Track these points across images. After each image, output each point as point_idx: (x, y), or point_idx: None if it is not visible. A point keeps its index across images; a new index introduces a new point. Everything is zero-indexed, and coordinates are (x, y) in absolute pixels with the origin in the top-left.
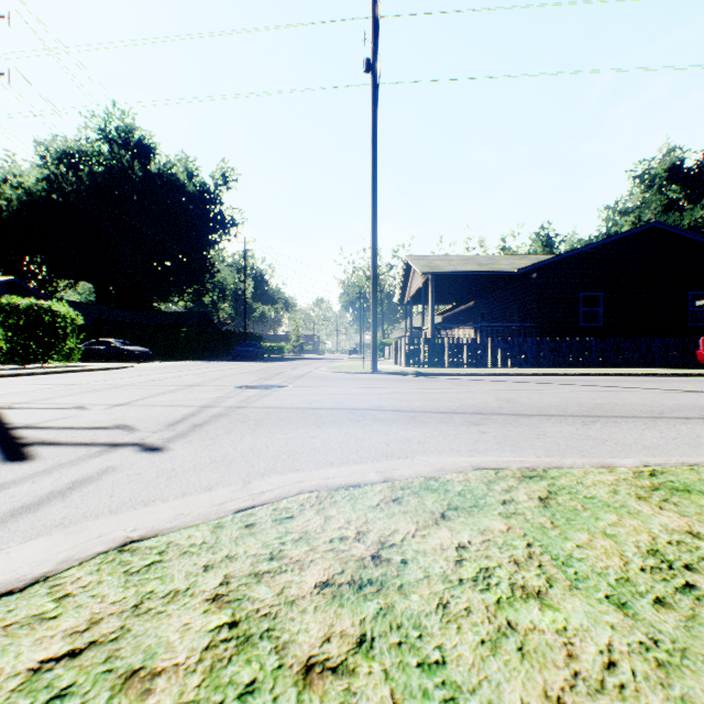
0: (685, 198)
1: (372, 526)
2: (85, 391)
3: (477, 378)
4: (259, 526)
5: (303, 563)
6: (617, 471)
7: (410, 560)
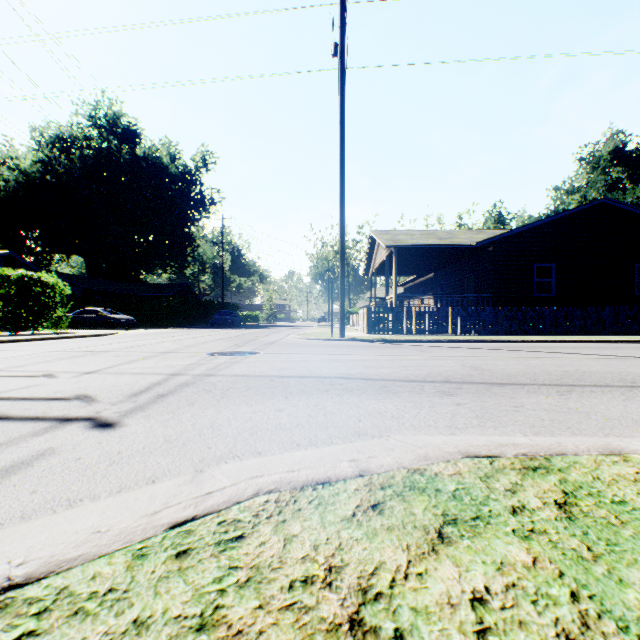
0: (628, 178)
1: (347, 555)
2: (62, 357)
3: (440, 345)
4: (194, 555)
5: (245, 639)
6: (633, 460)
7: (408, 632)
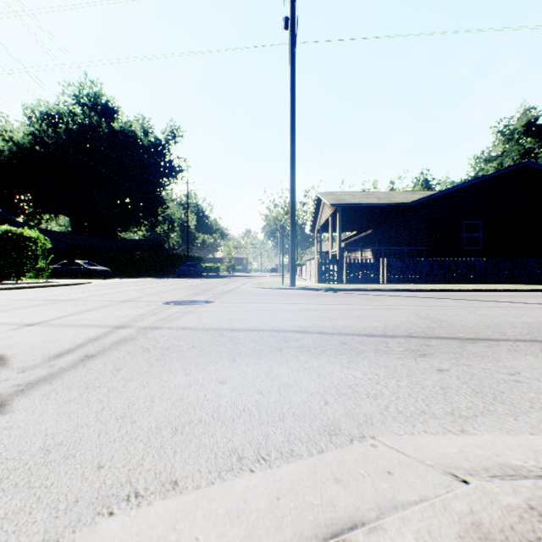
0: (539, 148)
1: None
2: (21, 306)
3: (384, 294)
4: None
5: None
6: None
7: None
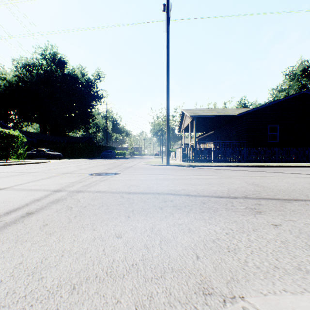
0: None
1: None
2: (1, 176)
3: (223, 168)
4: None
5: None
6: None
7: None
